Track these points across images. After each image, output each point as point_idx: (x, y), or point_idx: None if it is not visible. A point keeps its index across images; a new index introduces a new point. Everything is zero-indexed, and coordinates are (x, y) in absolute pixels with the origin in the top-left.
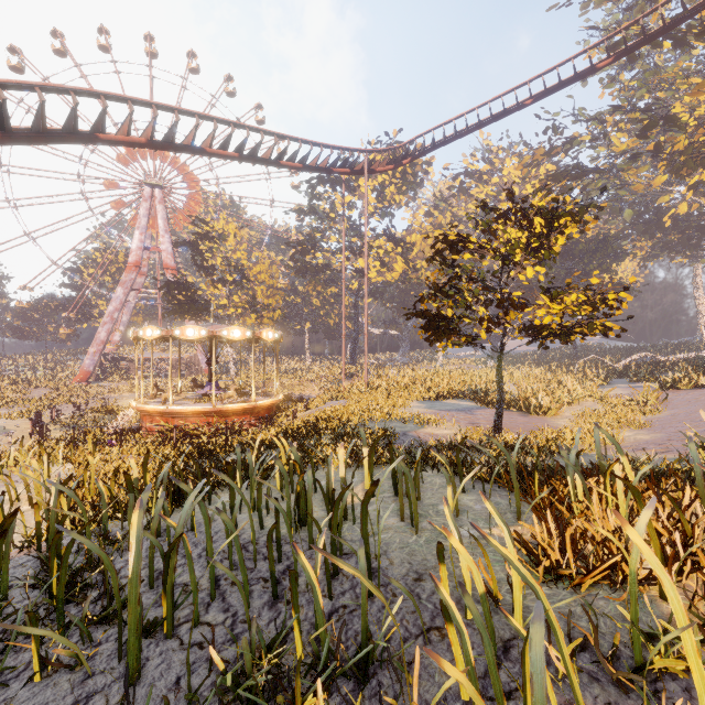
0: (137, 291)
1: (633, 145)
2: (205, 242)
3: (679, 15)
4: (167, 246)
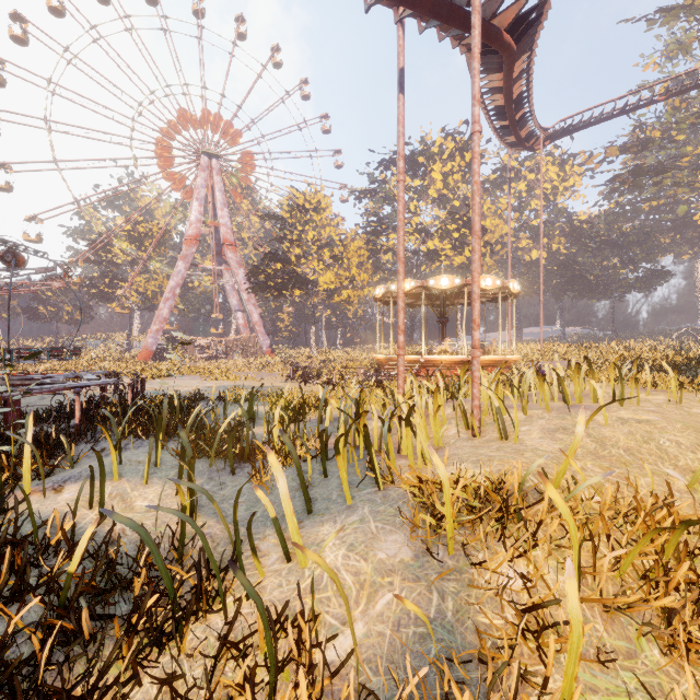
0: None
1: None
2: (298, 215)
3: None
4: (227, 220)
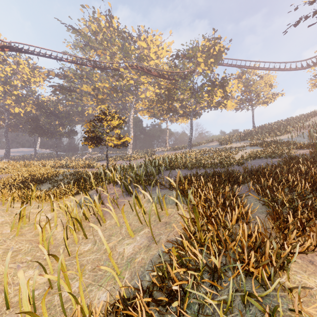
0: None
1: (90, 91)
2: None
3: (107, 68)
4: None
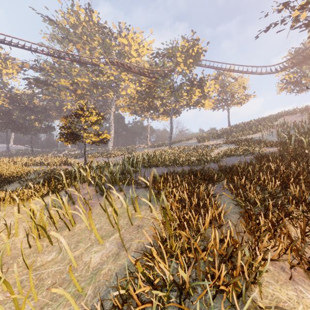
0: None
1: (68, 86)
2: None
3: (87, 62)
4: None
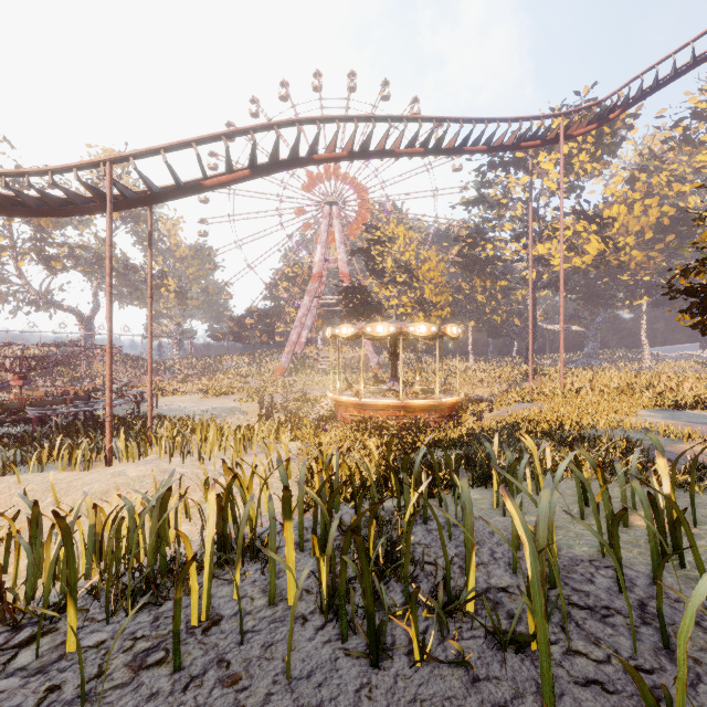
0: (318, 298)
1: None
2: (376, 248)
3: None
4: (342, 256)
